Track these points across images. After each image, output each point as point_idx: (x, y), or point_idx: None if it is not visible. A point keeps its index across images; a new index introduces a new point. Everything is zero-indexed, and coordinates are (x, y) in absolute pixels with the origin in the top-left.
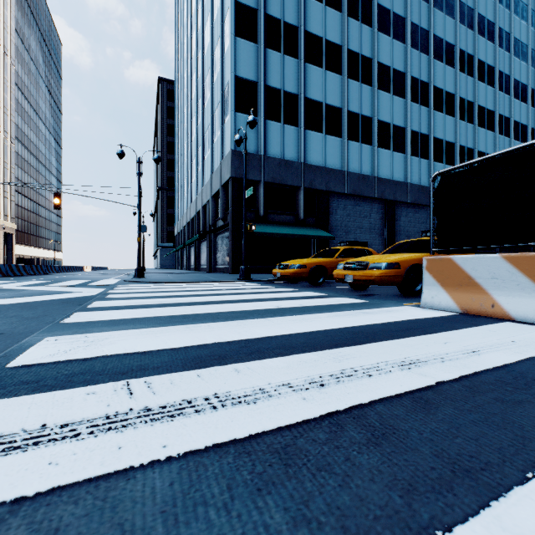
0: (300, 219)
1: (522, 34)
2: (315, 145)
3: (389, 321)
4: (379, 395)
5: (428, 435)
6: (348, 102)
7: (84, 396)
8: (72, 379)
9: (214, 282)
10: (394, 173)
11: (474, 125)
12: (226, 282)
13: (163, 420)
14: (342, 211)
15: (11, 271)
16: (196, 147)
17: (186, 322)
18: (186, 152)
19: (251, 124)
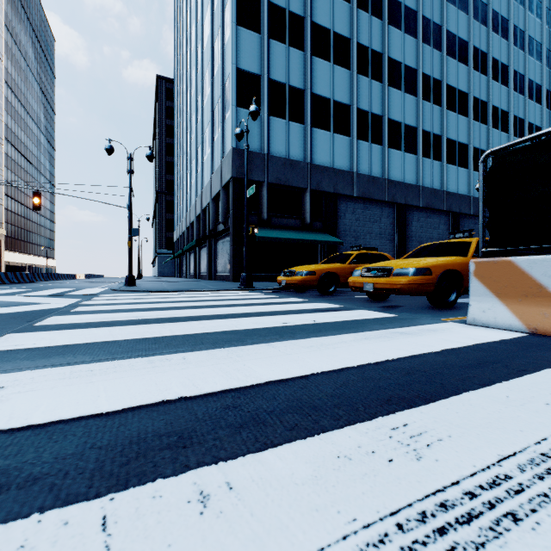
0: (306, 223)
1: (536, 32)
2: (322, 144)
3: (445, 348)
4: None
5: None
6: (357, 99)
7: None
8: None
9: (211, 291)
10: (405, 175)
11: (488, 126)
12: (226, 290)
13: None
14: (351, 215)
15: None
16: (195, 147)
17: (154, 350)
18: (186, 153)
19: (253, 115)
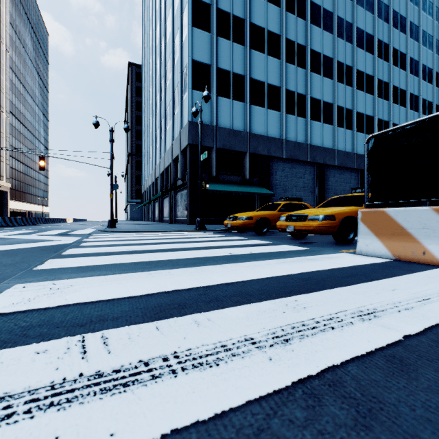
0: (246, 179)
1: (428, 27)
2: (259, 117)
3: (333, 267)
4: (349, 354)
5: (422, 411)
6: (285, 82)
7: (33, 356)
8: (27, 332)
9: (174, 232)
10: (323, 141)
11: (389, 102)
12: (185, 231)
13: (114, 391)
14: (281, 172)
15: (4, 222)
16: (159, 119)
17: (149, 268)
18: (152, 124)
19: (205, 99)
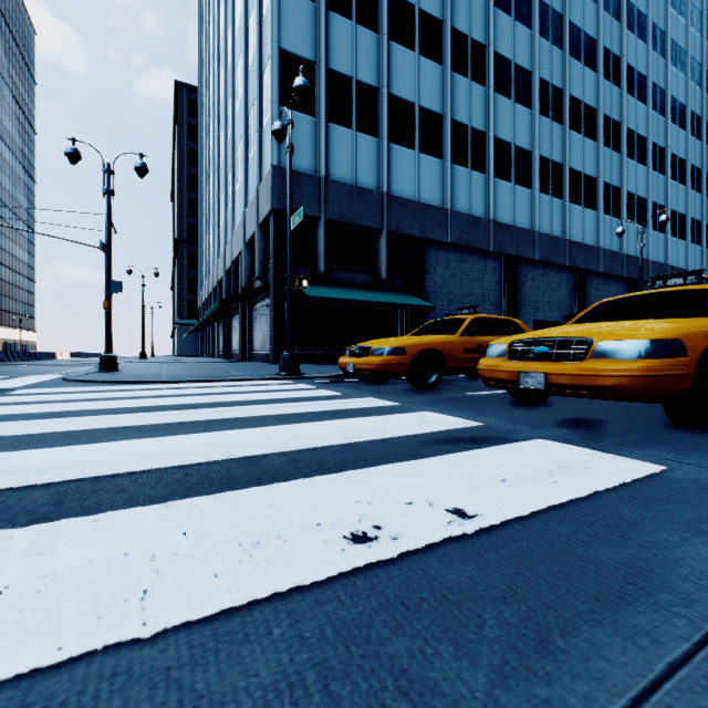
0: (381, 279)
1: (679, 36)
2: (404, 167)
3: None
4: None
5: None
6: (452, 106)
7: None
8: None
9: (228, 382)
10: (516, 216)
11: (621, 155)
12: (254, 380)
13: None
14: (443, 269)
15: None
16: (224, 174)
17: None
18: (212, 184)
19: (299, 93)
